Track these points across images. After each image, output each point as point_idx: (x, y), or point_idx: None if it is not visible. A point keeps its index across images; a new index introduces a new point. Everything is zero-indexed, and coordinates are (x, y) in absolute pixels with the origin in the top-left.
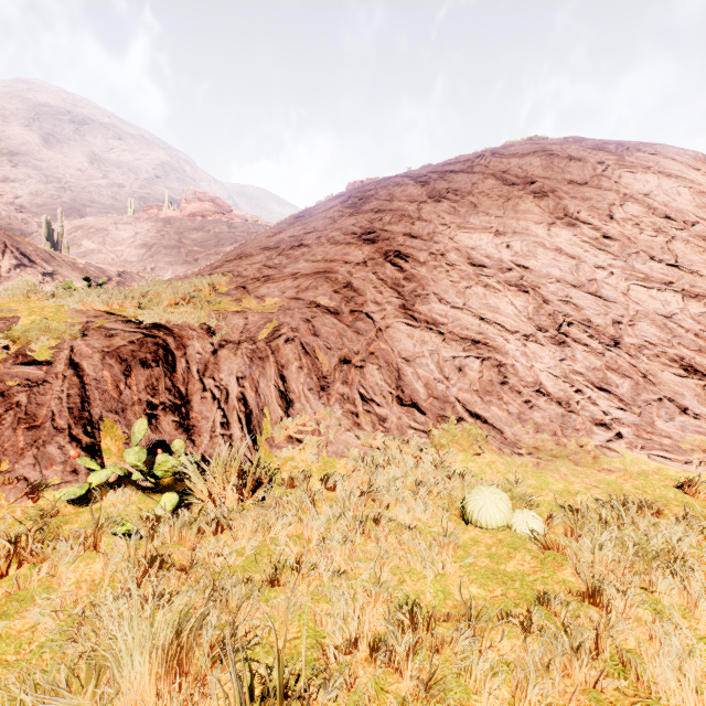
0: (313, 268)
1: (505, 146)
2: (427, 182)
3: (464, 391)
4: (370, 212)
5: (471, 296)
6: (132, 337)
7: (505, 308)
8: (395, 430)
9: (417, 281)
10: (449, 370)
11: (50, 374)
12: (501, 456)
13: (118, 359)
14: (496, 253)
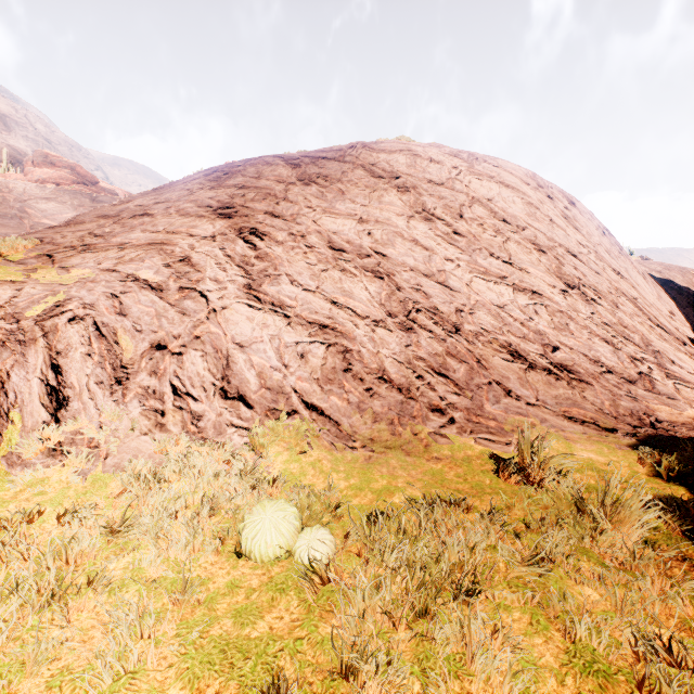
0: (149, 239)
1: (376, 141)
2: (299, 165)
3: (304, 379)
4: (233, 187)
5: (326, 279)
6: None
7: (359, 293)
8: (211, 430)
9: (270, 261)
10: (290, 356)
11: None
12: (331, 452)
13: None
14: (358, 239)
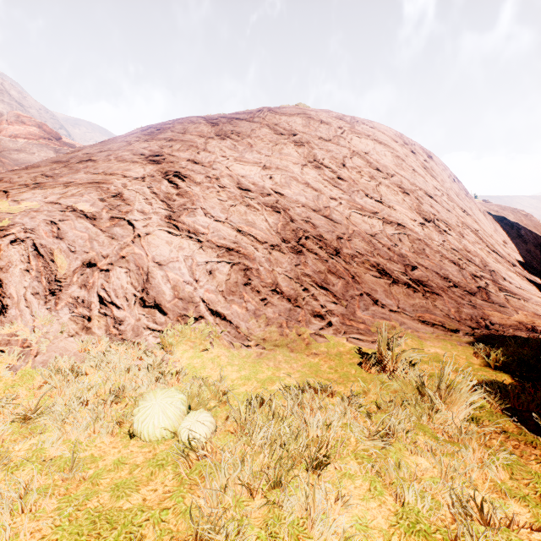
0: (90, 179)
1: (279, 107)
2: (217, 124)
3: (211, 291)
4: (163, 140)
5: (234, 212)
6: None
7: (260, 223)
8: (130, 332)
9: (189, 197)
10: (200, 273)
11: None
12: (229, 349)
13: None
14: (261, 181)
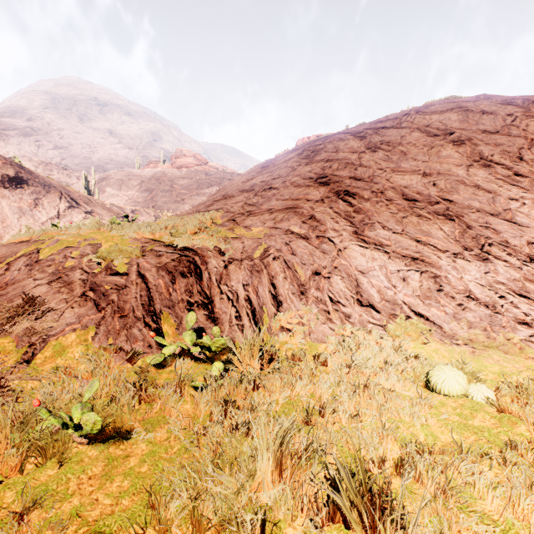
0: (283, 205)
1: (427, 105)
2: (364, 137)
3: (409, 296)
4: (321, 161)
5: (407, 224)
6: (173, 256)
7: (436, 232)
8: (358, 324)
9: (364, 213)
10: (395, 280)
11: (128, 281)
12: (443, 345)
13: (167, 271)
14: (425, 190)
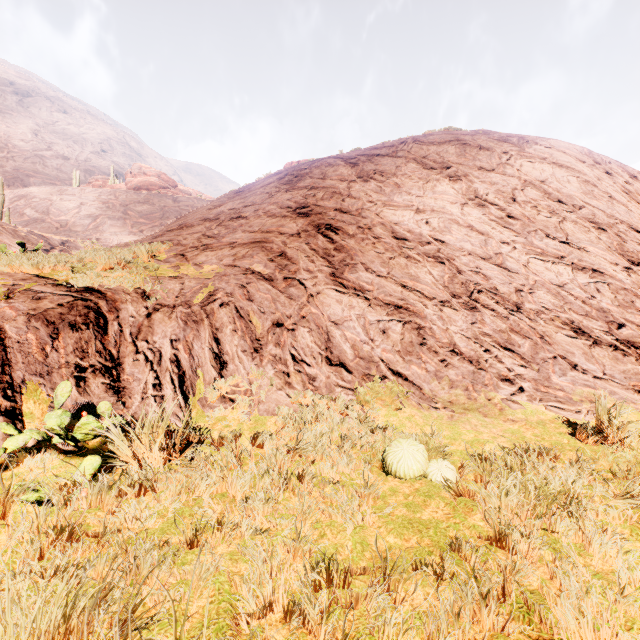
0: (250, 238)
1: (425, 134)
2: (356, 164)
3: (388, 351)
4: (304, 188)
5: (394, 266)
6: (62, 299)
7: (424, 277)
8: (324, 389)
9: (346, 252)
10: (374, 332)
11: None
12: (420, 410)
13: (45, 321)
14: (417, 228)
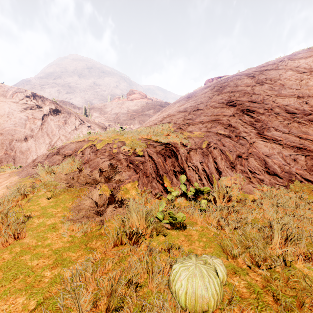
0: (209, 119)
1: (295, 54)
2: (254, 76)
3: (299, 169)
4: (227, 93)
5: (291, 127)
6: (161, 147)
7: (312, 132)
8: (269, 185)
9: (262, 122)
10: (289, 160)
11: (145, 159)
12: None
13: (161, 155)
14: (300, 106)
